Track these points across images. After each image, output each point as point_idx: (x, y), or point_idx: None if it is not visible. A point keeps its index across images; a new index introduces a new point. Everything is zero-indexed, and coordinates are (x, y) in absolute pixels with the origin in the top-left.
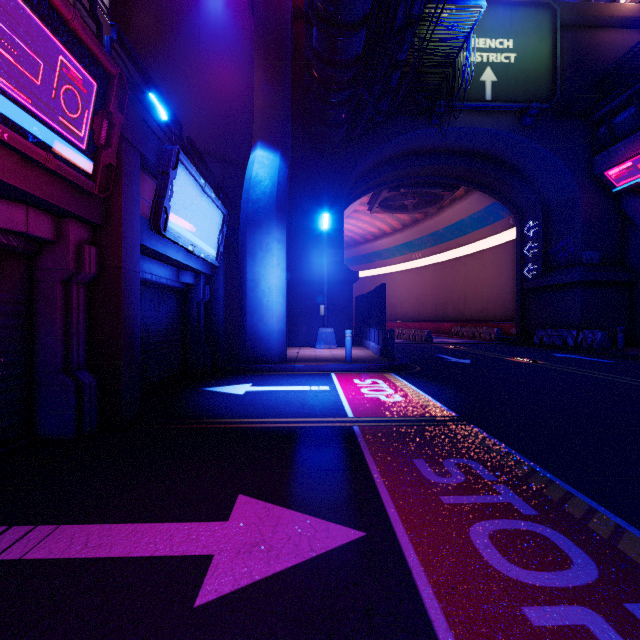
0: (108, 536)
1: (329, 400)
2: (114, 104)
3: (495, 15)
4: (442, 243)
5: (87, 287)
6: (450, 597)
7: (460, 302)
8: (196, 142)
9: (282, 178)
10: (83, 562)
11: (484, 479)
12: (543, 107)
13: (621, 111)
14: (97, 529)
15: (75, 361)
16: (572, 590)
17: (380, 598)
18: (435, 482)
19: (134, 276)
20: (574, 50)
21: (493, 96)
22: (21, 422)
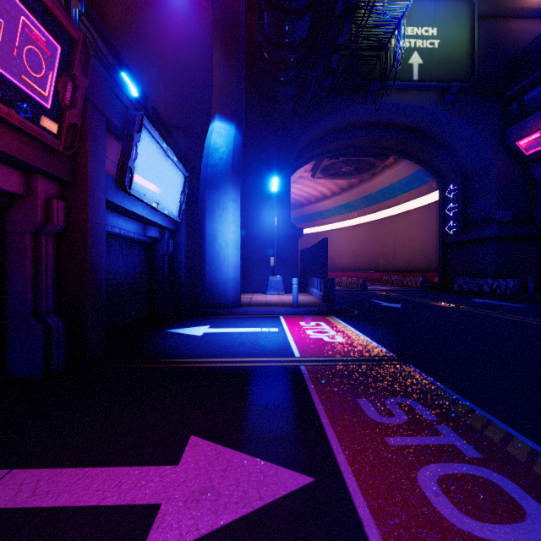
0: (57, 482)
1: (278, 341)
2: (78, 67)
3: (421, 7)
4: (374, 204)
5: (56, 238)
6: None
7: (390, 255)
8: (163, 116)
9: (237, 146)
10: (27, 513)
11: (425, 419)
12: (463, 86)
13: (530, 90)
14: (48, 474)
15: (44, 306)
16: None
17: None
18: (379, 422)
19: (100, 229)
20: (489, 37)
21: (419, 77)
22: None
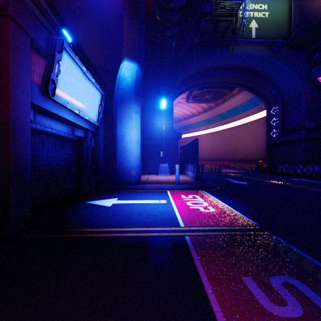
0: None
1: (166, 211)
2: None
3: None
4: (225, 119)
5: None
6: None
7: (234, 150)
8: (91, 60)
9: (138, 77)
10: None
11: None
12: (284, 42)
13: None
14: None
15: None
16: None
17: None
18: (275, 315)
19: (24, 124)
20: (300, 11)
21: (256, 36)
22: None
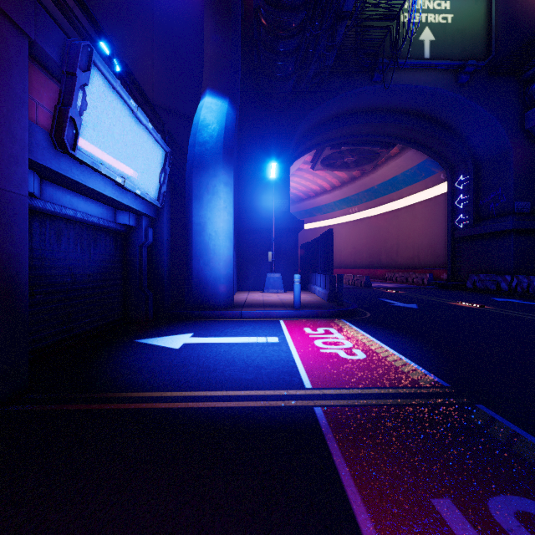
0: None
1: (279, 358)
2: None
3: None
4: (376, 198)
5: None
6: None
7: (393, 251)
8: (150, 96)
9: (230, 122)
10: None
11: None
12: (478, 65)
13: None
14: None
15: None
16: None
17: None
18: None
19: (16, 200)
20: (506, 12)
21: (431, 54)
22: None
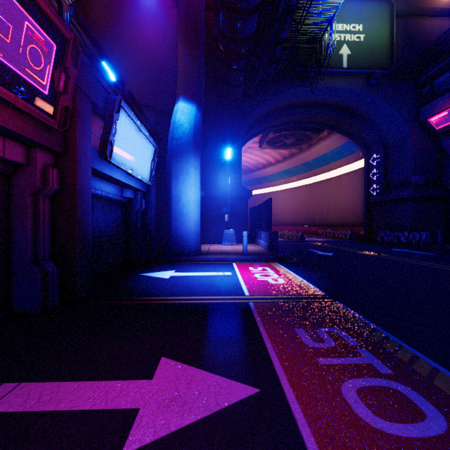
0: (57, 392)
1: (231, 282)
2: (70, 61)
3: (350, 7)
4: (311, 170)
5: (51, 199)
6: (329, 447)
7: (324, 212)
8: (136, 97)
9: (197, 122)
10: (34, 415)
11: (349, 344)
12: (384, 73)
13: (439, 75)
14: (49, 386)
15: (42, 254)
16: (428, 440)
17: (272, 448)
18: (312, 347)
19: (87, 191)
20: (406, 32)
21: (348, 65)
22: (0, 300)
